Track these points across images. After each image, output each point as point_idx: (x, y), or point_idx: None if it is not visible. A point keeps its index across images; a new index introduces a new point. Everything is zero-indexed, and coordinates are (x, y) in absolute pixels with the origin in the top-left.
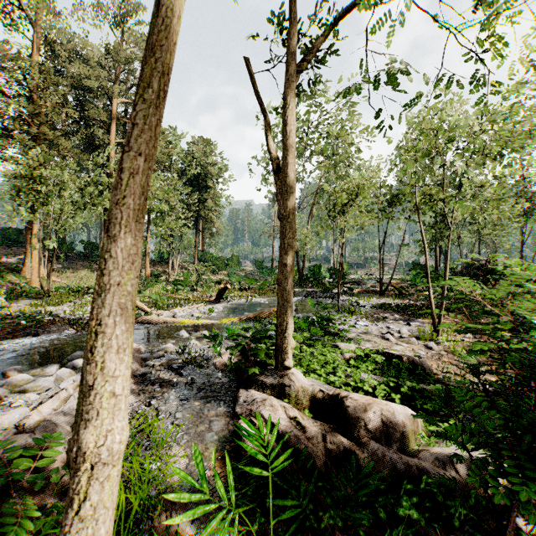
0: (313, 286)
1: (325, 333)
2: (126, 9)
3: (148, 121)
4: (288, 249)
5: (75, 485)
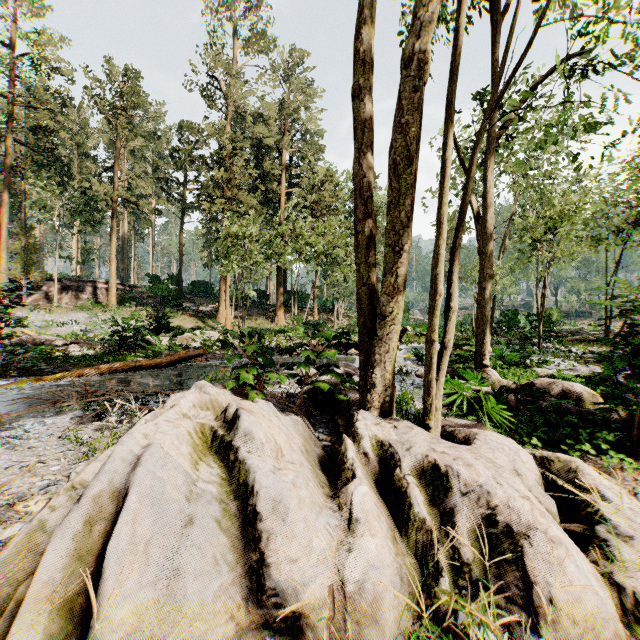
0: (506, 336)
1: (520, 364)
2: (296, 60)
3: (461, 231)
4: (486, 277)
5: (449, 314)
